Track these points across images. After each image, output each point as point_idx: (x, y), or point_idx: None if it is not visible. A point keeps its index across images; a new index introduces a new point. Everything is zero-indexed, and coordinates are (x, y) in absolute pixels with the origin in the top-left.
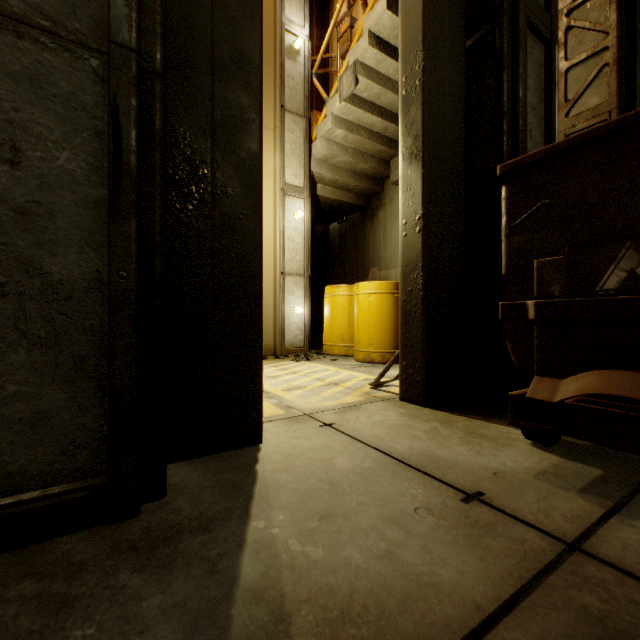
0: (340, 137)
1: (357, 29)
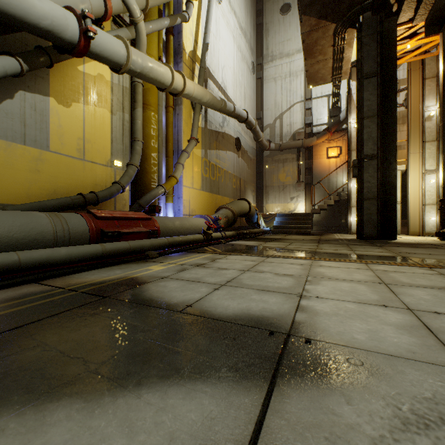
0: None
1: None
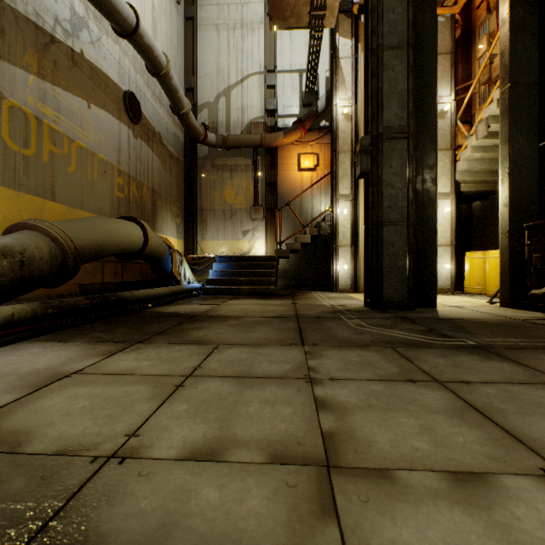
0: (477, 156)
1: (495, 63)
